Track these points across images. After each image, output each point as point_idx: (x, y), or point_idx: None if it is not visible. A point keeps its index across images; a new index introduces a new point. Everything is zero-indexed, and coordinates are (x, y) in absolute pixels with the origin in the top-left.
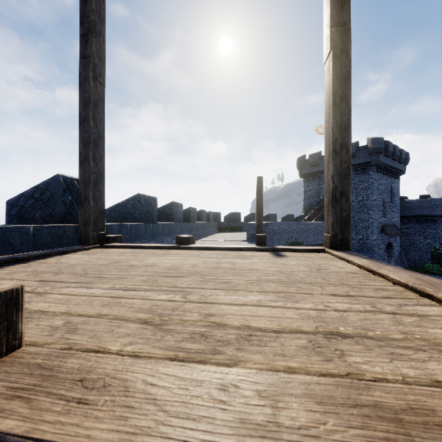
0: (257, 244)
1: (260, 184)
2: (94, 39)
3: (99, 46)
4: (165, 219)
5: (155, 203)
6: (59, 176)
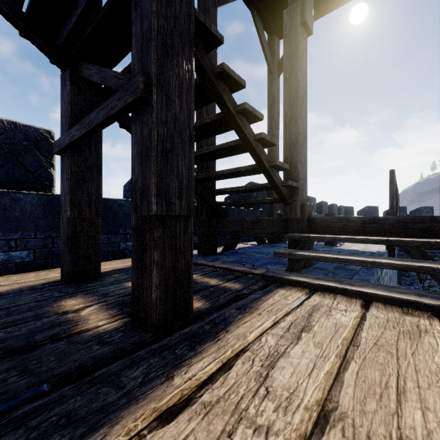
0: None
1: (391, 175)
2: (275, 105)
3: (277, 108)
4: None
5: None
6: (251, 182)
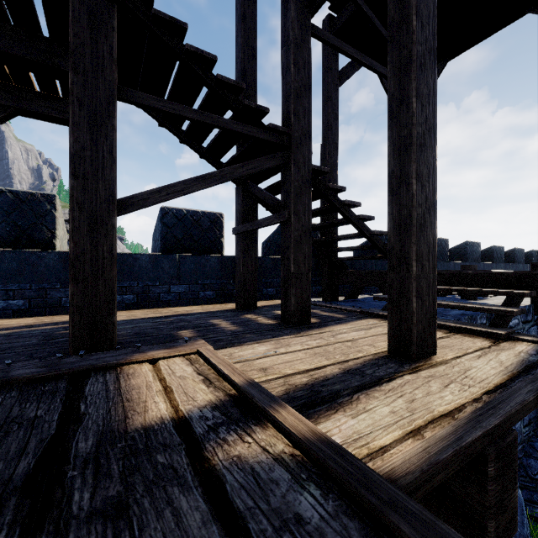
0: (532, 269)
1: None
2: None
3: None
4: (457, 260)
5: (445, 244)
6: None
